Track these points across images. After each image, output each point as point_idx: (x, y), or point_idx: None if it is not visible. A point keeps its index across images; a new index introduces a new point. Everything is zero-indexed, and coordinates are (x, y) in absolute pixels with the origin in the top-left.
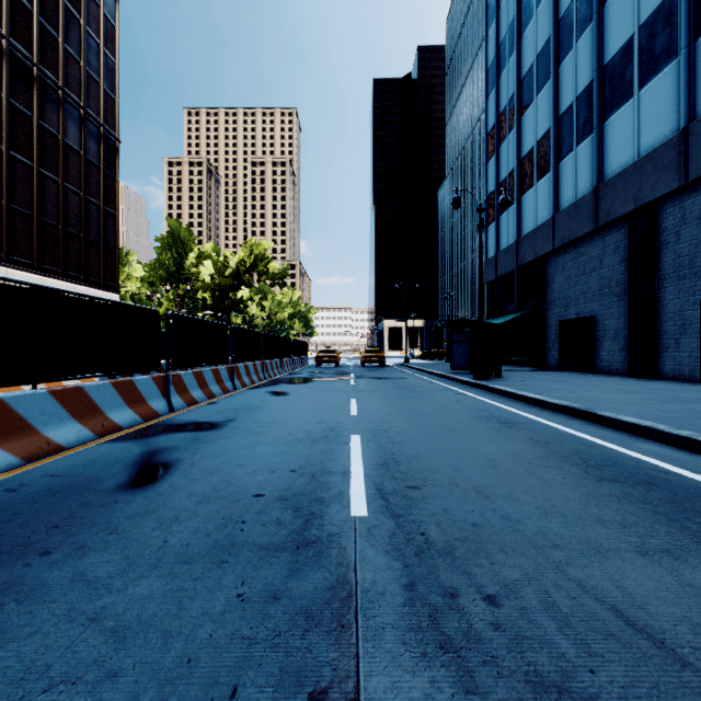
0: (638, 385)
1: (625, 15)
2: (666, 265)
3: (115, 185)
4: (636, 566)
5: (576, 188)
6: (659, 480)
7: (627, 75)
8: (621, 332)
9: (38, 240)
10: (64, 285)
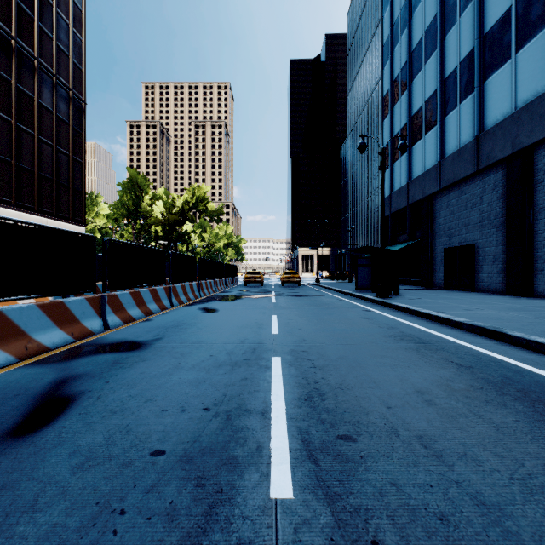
0: (520, 302)
1: None
2: (541, 200)
3: (82, 139)
4: None
5: (459, 138)
6: None
7: (505, 40)
8: (499, 257)
9: (16, 182)
10: (38, 219)
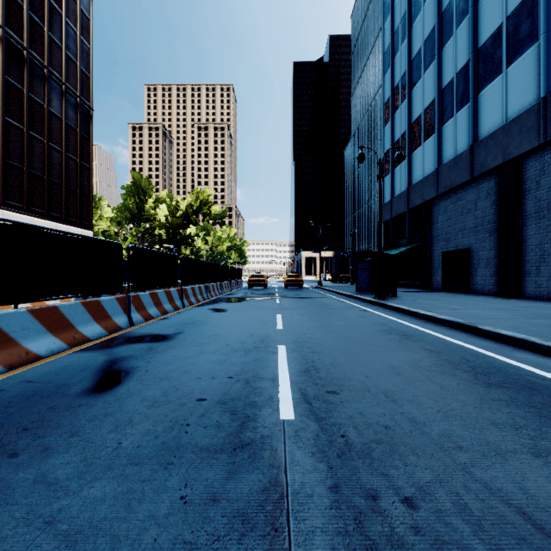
0: (507, 303)
1: (496, 8)
2: (529, 207)
3: (89, 145)
4: (534, 468)
5: (456, 147)
6: (539, 385)
7: (497, 55)
8: (492, 261)
9: (28, 188)
10: (48, 223)
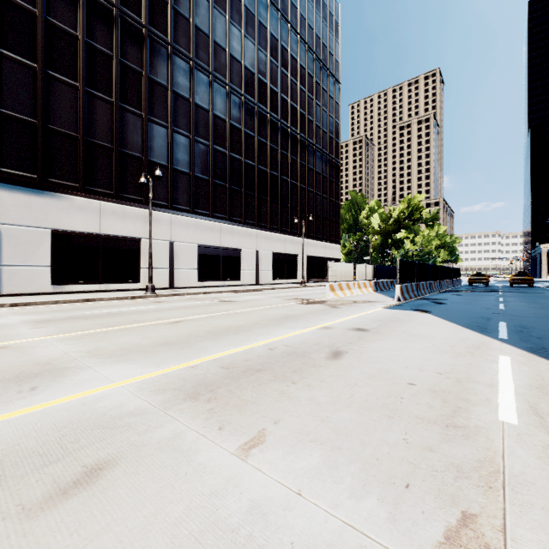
0: None
1: None
2: None
3: (338, 187)
4: None
5: None
6: None
7: None
8: None
9: (315, 224)
10: (322, 243)
